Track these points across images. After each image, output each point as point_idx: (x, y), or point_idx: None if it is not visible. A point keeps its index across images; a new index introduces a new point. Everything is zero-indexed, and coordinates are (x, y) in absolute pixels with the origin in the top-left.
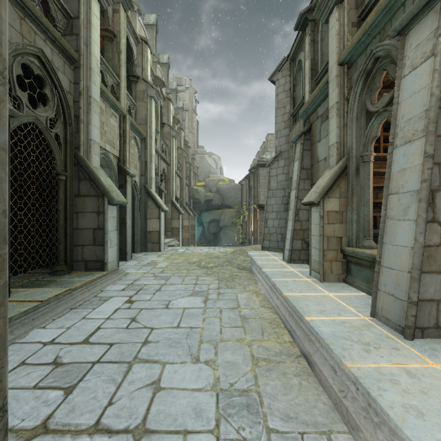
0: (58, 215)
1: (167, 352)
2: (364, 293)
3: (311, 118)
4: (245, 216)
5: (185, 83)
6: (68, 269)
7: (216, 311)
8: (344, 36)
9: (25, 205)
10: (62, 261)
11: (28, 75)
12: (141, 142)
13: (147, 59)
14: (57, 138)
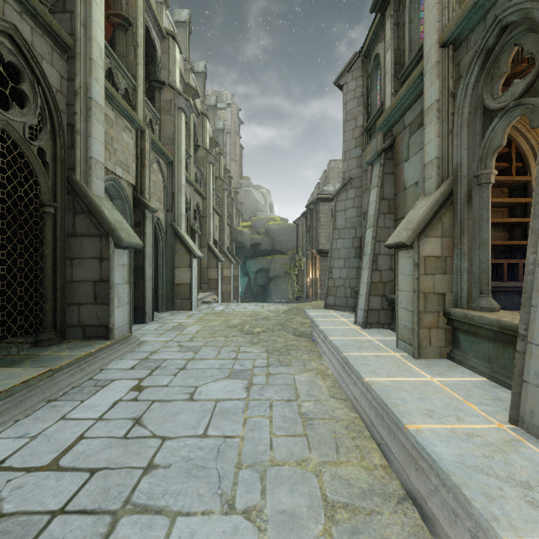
0: (44, 262)
1: (181, 489)
2: (484, 378)
3: (394, 129)
4: (301, 263)
5: (227, 99)
6: (58, 338)
7: (264, 406)
8: (449, 4)
9: (2, 249)
10: (49, 326)
11: (5, 69)
12: (167, 168)
13: (175, 59)
14: (43, 154)
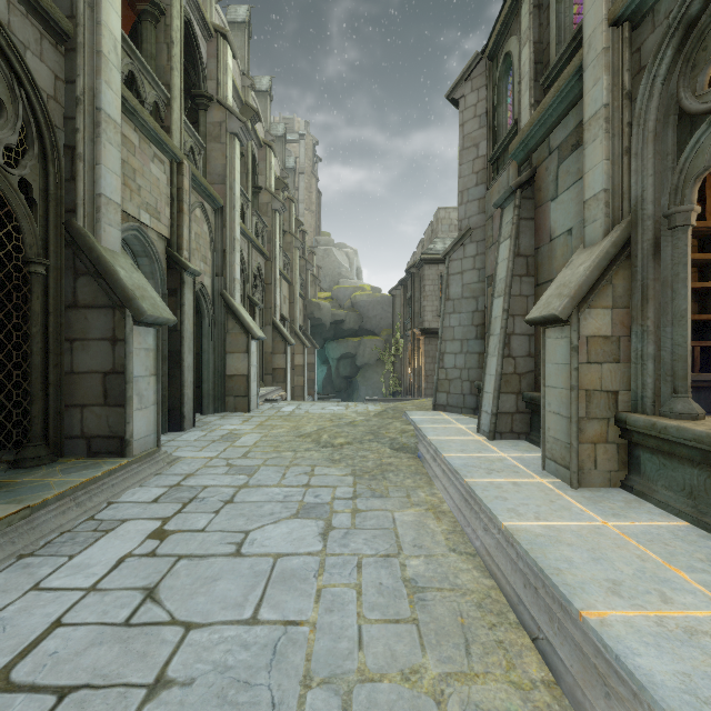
0: (30, 345)
1: None
2: (685, 522)
3: (534, 156)
4: (399, 348)
5: (299, 128)
6: (51, 455)
7: (349, 566)
8: None
9: None
10: (38, 438)
11: None
12: (215, 216)
13: (227, 67)
14: (28, 189)
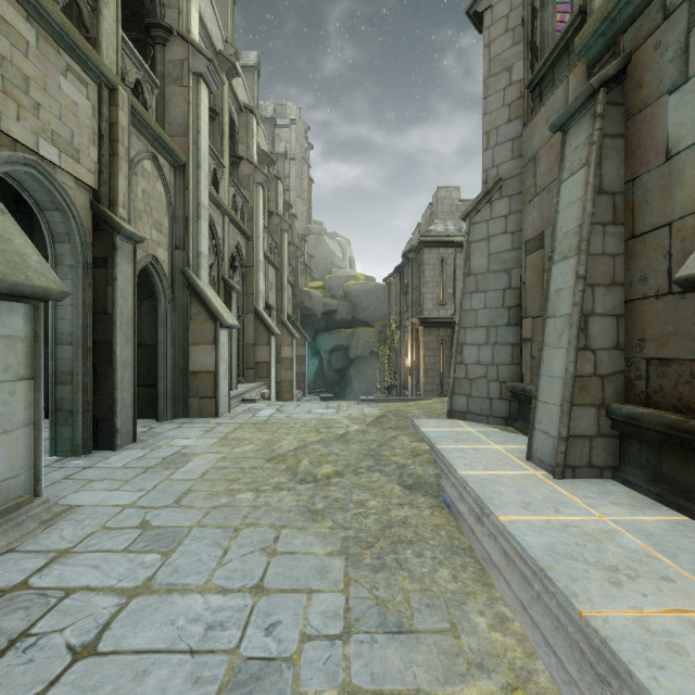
0: None
1: None
2: None
3: (625, 38)
4: (395, 339)
5: (290, 113)
6: None
7: None
8: None
9: None
10: None
11: None
12: (175, 175)
13: None
14: None
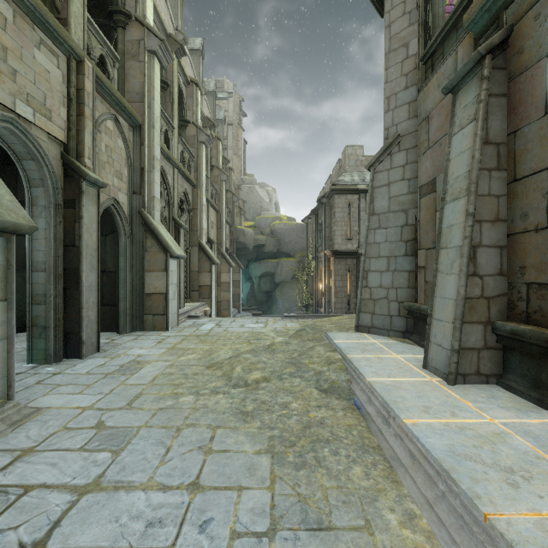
0: None
1: None
2: None
3: (507, 12)
4: (311, 267)
5: (228, 88)
6: None
7: None
8: None
9: None
10: None
11: None
12: (133, 133)
13: None
14: None
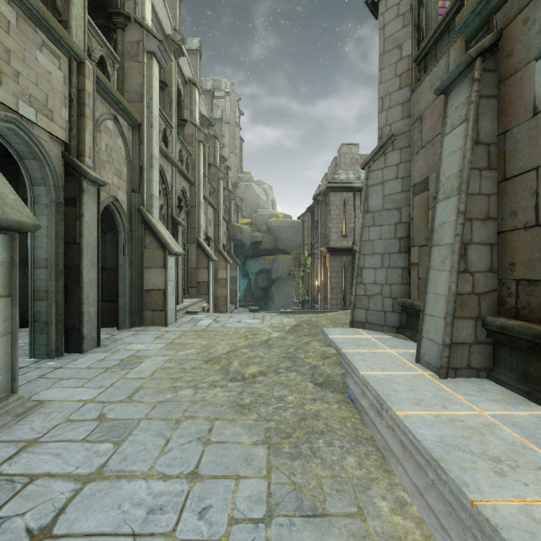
0: None
1: None
2: None
3: (498, 16)
4: (307, 264)
5: (225, 87)
6: None
7: None
8: None
9: None
10: None
11: None
12: (132, 133)
13: None
14: None
